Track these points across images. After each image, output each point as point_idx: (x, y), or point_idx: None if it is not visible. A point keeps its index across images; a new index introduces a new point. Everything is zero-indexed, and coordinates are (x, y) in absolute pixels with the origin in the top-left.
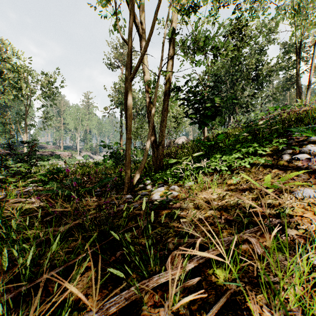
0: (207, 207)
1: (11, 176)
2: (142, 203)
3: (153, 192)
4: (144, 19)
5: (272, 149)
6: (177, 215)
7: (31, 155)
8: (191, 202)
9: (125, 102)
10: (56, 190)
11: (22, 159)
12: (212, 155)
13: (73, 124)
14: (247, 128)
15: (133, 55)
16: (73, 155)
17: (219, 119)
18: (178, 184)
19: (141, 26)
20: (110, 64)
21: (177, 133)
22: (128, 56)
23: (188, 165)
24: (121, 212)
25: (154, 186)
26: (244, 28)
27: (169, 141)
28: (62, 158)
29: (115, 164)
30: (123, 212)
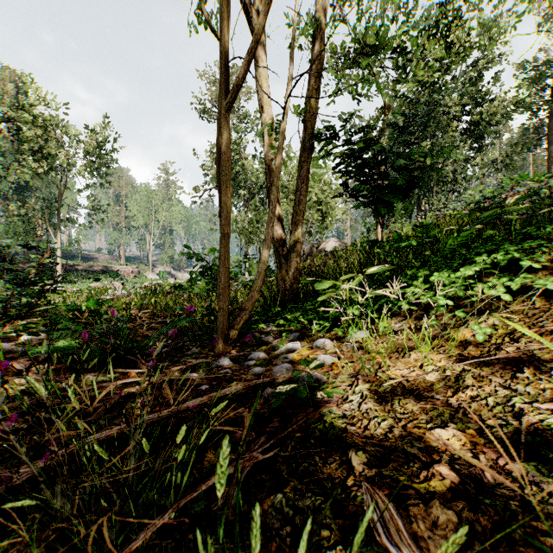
0: (419, 412)
1: (0, 313)
2: (220, 465)
3: (277, 352)
4: (261, 2)
5: (549, 258)
6: (338, 434)
7: (43, 272)
8: (372, 390)
9: (219, 160)
10: (65, 348)
11: (27, 279)
12: (404, 272)
13: (142, 218)
14: (475, 214)
15: (245, 94)
16: (142, 271)
17: (402, 204)
18: (332, 335)
19: (256, 16)
20: (204, 110)
21: (324, 231)
22: (223, 55)
23: (354, 293)
24: (198, 409)
25: (280, 337)
26: (457, 24)
27: (308, 247)
28: (123, 276)
29: (209, 288)
30: (202, 409)
